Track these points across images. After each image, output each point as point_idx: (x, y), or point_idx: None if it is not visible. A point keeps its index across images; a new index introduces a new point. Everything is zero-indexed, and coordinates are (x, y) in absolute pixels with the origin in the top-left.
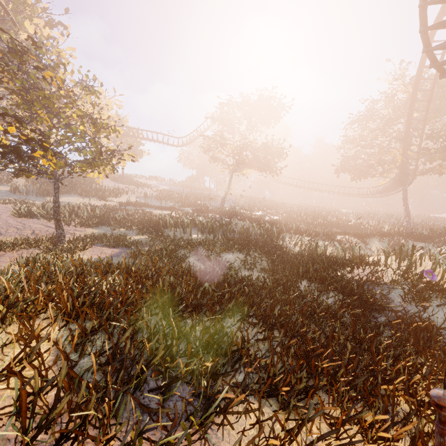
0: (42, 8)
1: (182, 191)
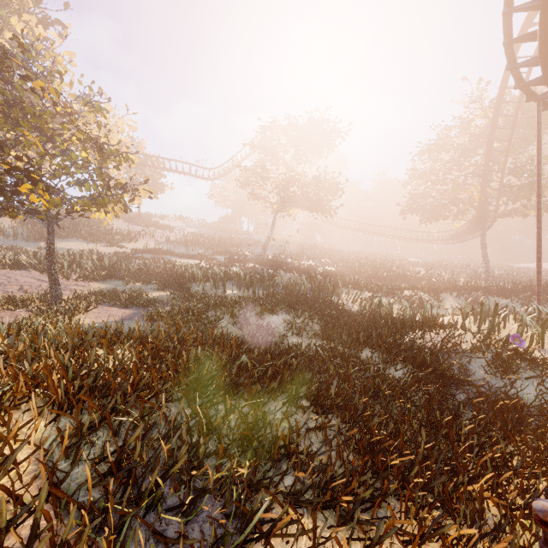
0: (34, 1)
1: (214, 235)
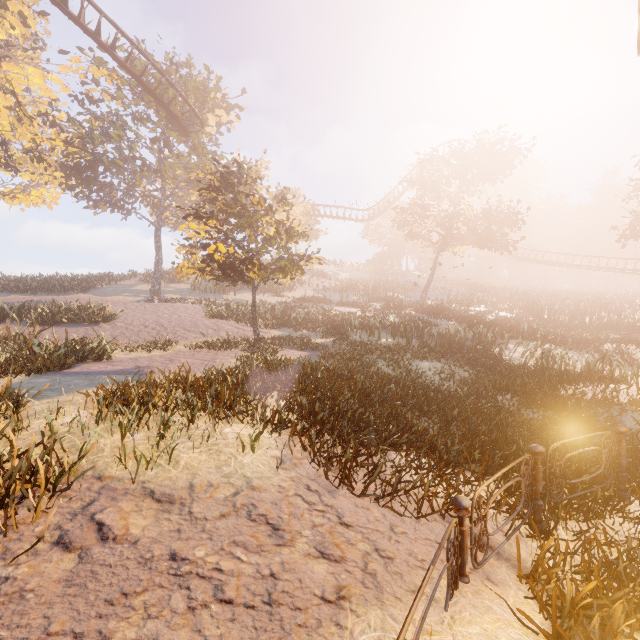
0: (223, 99)
1: (369, 279)
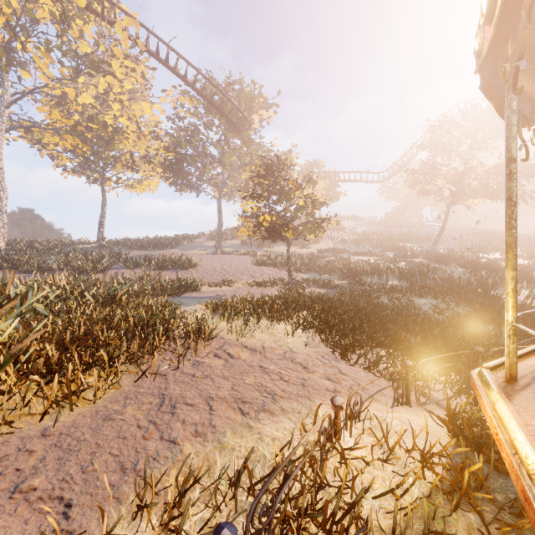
0: (265, 102)
1: (384, 232)
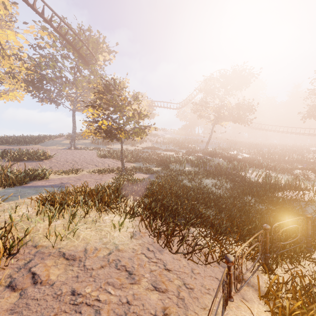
0: (107, 47)
1: (179, 138)
